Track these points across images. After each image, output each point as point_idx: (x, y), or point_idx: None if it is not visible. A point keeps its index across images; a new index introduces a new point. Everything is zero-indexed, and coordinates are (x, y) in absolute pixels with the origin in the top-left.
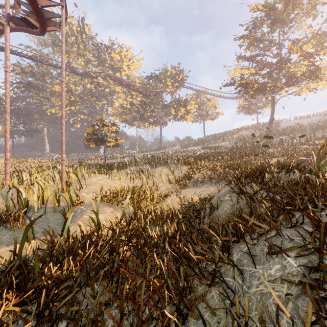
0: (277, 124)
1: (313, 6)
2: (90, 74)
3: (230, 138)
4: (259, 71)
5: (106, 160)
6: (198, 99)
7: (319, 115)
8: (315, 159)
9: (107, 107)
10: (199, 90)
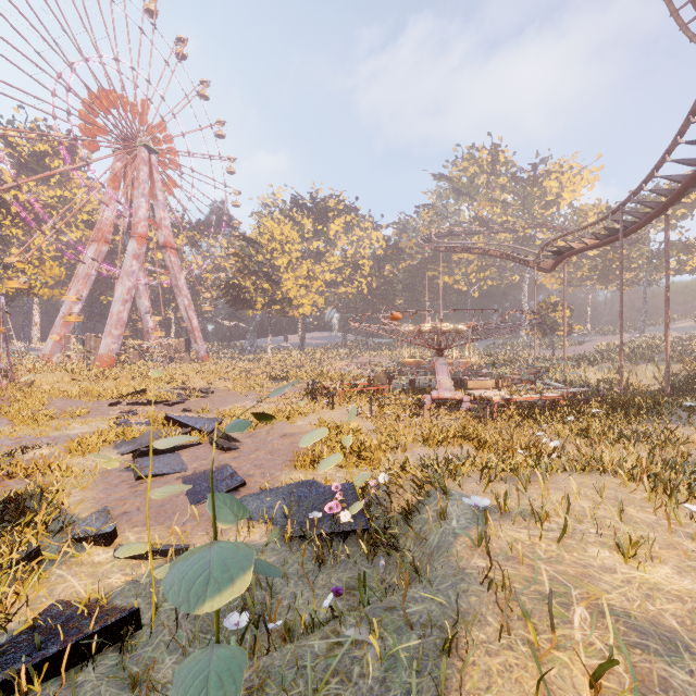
0: None
1: None
2: (514, 228)
3: None
4: None
5: (544, 351)
6: None
7: None
8: None
9: None
10: None
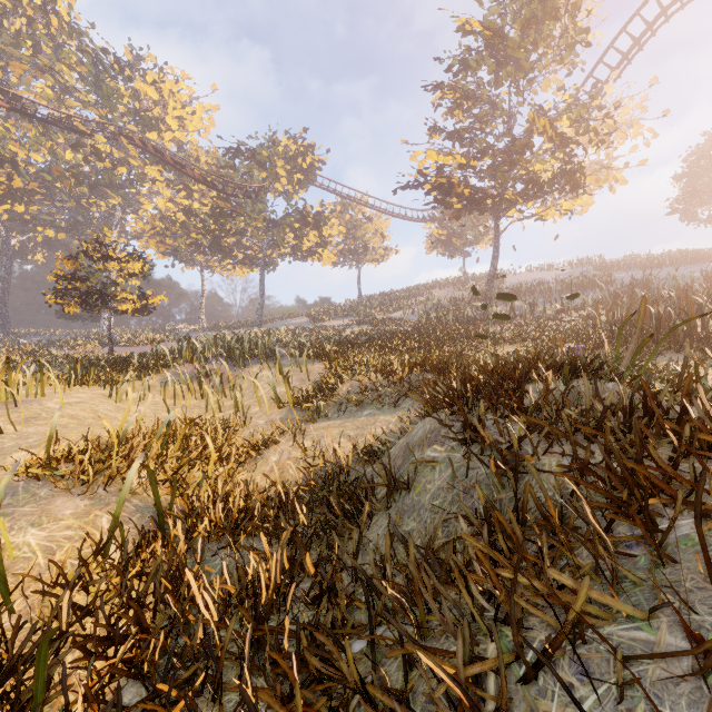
0: (499, 279)
1: (571, 45)
2: (72, 123)
3: (412, 303)
4: (474, 161)
5: (117, 348)
6: (347, 214)
7: (568, 266)
8: (607, 347)
9: (122, 213)
10: (349, 197)
